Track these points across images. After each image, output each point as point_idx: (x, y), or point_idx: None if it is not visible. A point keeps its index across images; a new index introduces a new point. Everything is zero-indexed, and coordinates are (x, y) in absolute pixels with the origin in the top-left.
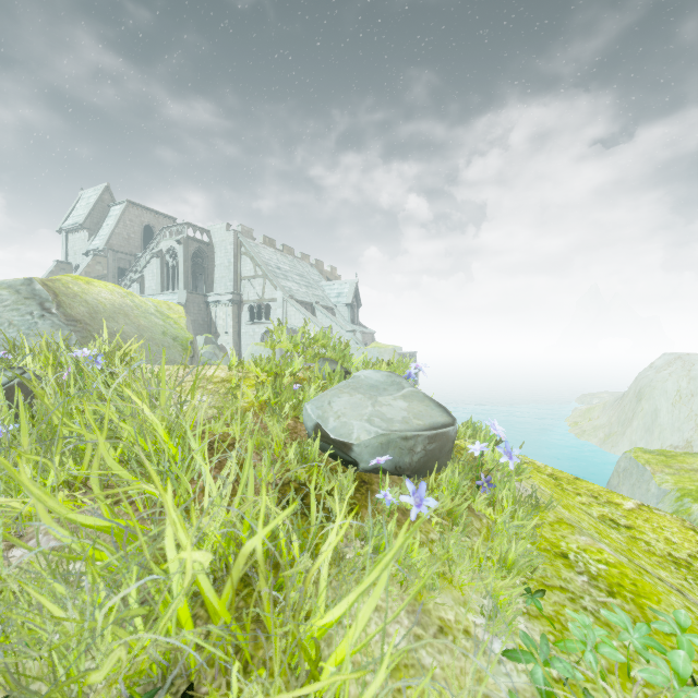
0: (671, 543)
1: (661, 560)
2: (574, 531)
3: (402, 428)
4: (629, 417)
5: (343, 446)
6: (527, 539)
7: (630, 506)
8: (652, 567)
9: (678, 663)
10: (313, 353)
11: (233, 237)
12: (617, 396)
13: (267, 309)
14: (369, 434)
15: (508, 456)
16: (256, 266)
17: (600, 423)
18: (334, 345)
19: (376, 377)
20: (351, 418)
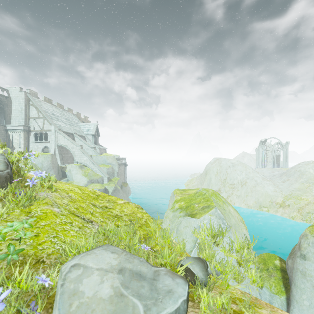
0: (122, 212)
1: (110, 216)
2: (46, 205)
3: None
4: (203, 181)
5: None
6: (6, 207)
7: (121, 202)
8: (94, 217)
9: (5, 230)
10: None
11: (24, 95)
12: (201, 174)
13: (47, 135)
14: None
15: (33, 182)
16: (39, 112)
17: (195, 184)
18: None
19: None
20: None
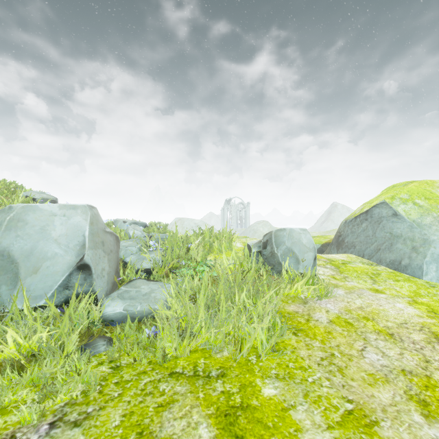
0: None
1: None
2: None
3: (46, 198)
4: None
5: (34, 199)
6: None
7: None
8: None
9: None
10: (14, 186)
11: None
12: None
13: None
14: (40, 197)
15: None
16: None
17: None
18: (18, 186)
19: (38, 192)
20: (35, 195)
